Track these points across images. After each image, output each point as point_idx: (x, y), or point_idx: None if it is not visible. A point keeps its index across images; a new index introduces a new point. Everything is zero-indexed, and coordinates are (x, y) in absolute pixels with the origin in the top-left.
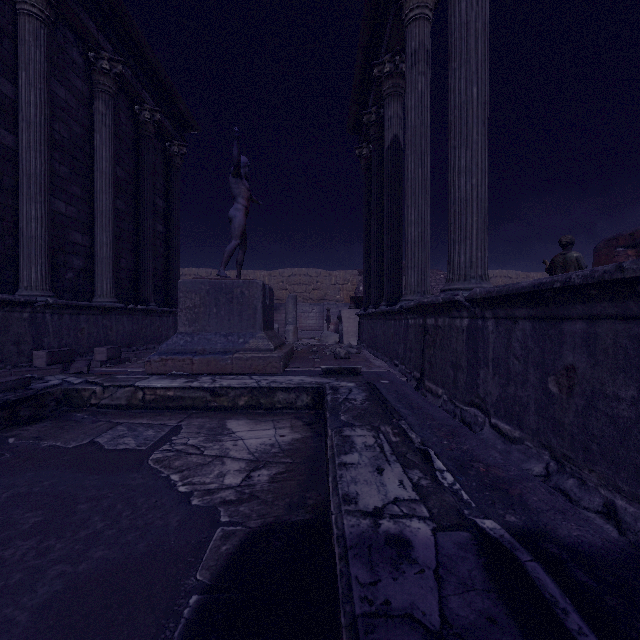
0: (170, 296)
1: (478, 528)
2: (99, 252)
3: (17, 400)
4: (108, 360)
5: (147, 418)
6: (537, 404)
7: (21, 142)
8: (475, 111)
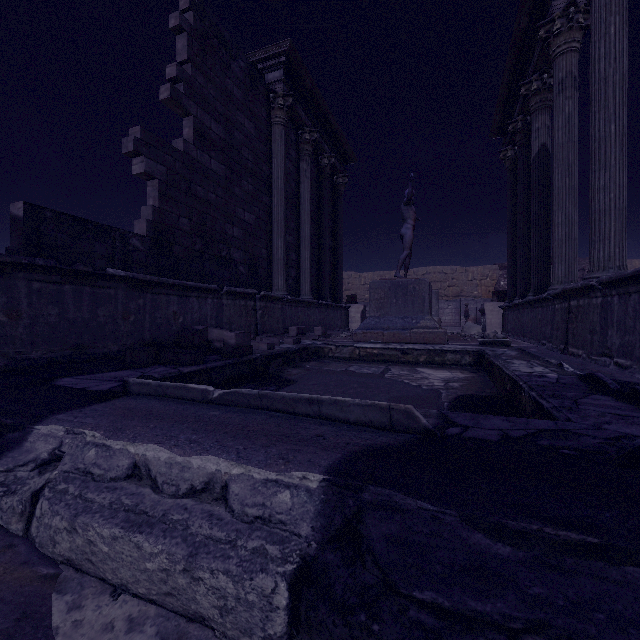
0: (336, 295)
1: (580, 374)
2: (303, 265)
3: (302, 348)
4: (321, 335)
5: (365, 364)
6: (639, 342)
7: (274, 202)
8: (613, 143)
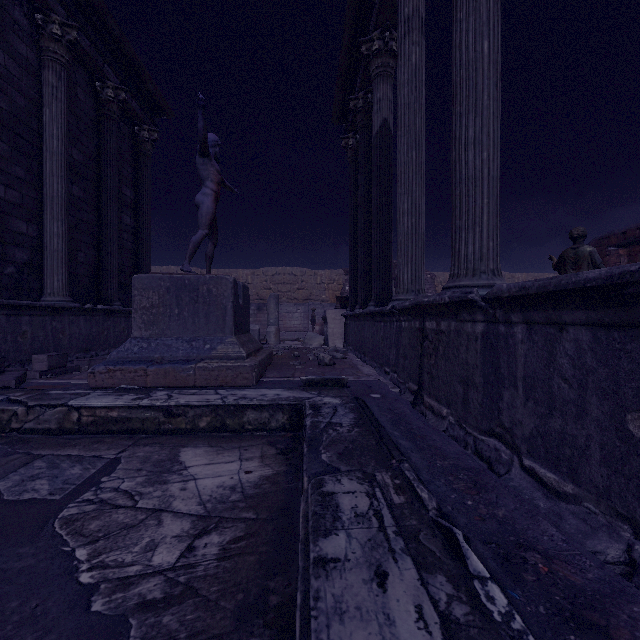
0: None
1: None
2: (49, 244)
3: None
4: (50, 370)
5: (80, 447)
6: (605, 450)
7: None
8: (486, 70)
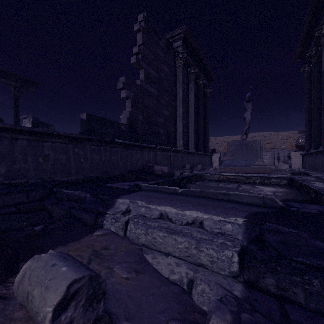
0: (205, 149)
1: None
2: (190, 134)
3: (194, 175)
4: (201, 169)
5: (226, 183)
6: None
7: (177, 104)
8: None
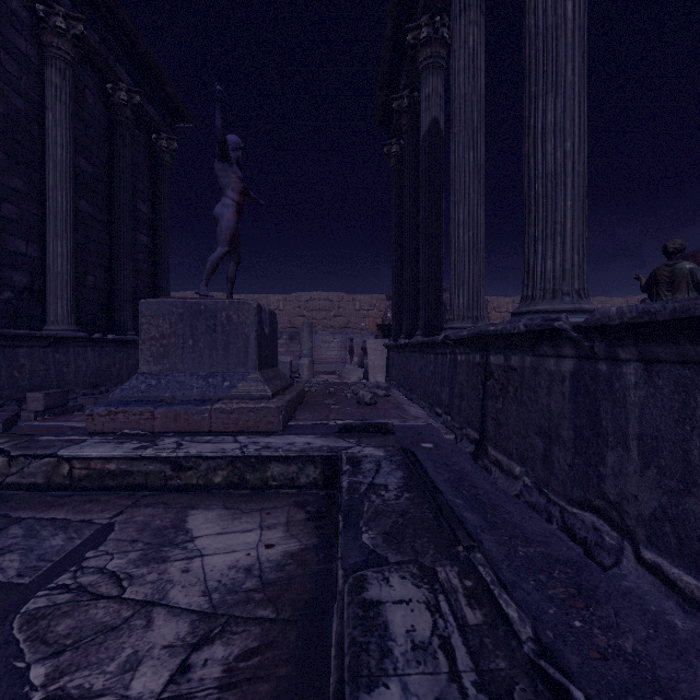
0: None
1: None
2: (52, 265)
3: None
4: (47, 410)
5: (68, 508)
6: None
7: None
8: (570, 38)
